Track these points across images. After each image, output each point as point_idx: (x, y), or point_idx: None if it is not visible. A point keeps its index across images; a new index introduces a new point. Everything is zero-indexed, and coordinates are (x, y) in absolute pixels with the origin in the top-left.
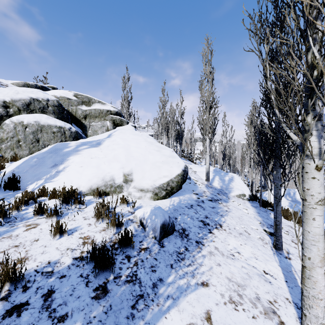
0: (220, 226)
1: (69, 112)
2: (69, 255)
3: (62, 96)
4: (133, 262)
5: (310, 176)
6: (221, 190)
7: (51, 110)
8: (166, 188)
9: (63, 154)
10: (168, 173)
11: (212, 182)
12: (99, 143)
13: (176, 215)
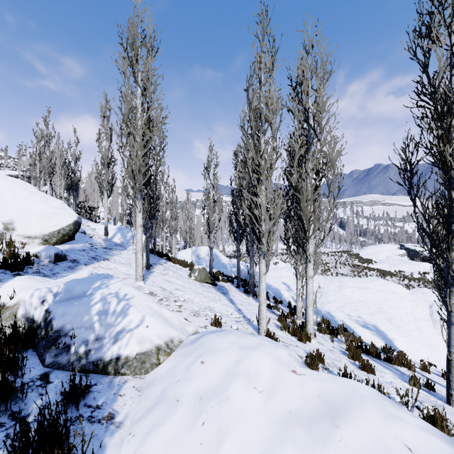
0: (108, 260)
1: None
2: None
3: None
4: (36, 269)
5: (137, 215)
6: (121, 244)
7: None
8: (57, 235)
9: None
10: (60, 223)
11: (112, 238)
12: None
13: (68, 254)
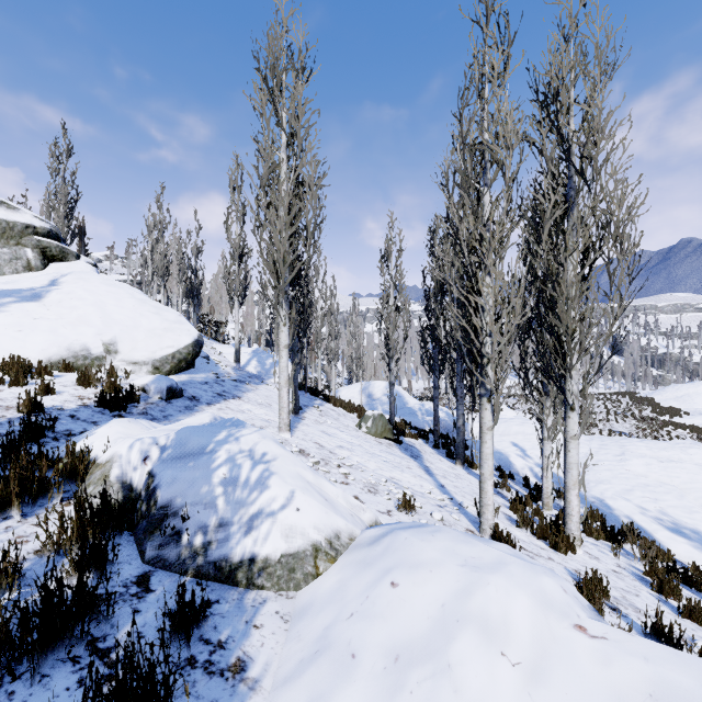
0: (239, 398)
1: None
2: (72, 404)
3: None
4: (142, 408)
5: (281, 331)
6: (257, 376)
7: None
8: (171, 361)
9: None
10: (175, 343)
11: (245, 366)
12: (37, 295)
13: (185, 388)
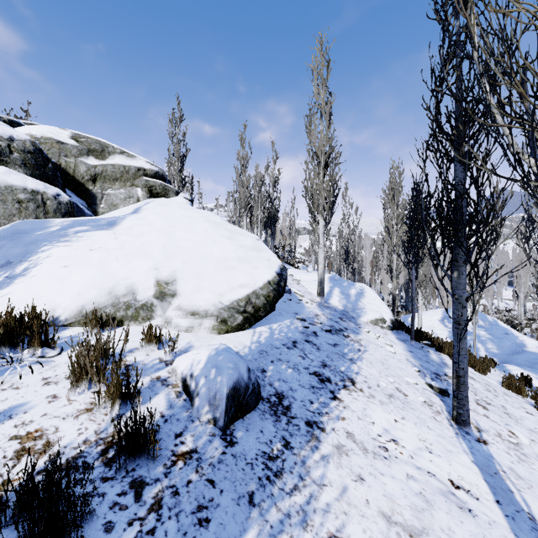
0: (352, 382)
1: (62, 168)
2: None
3: (47, 137)
4: (150, 499)
5: None
6: (345, 313)
7: (18, 159)
8: (244, 308)
9: (29, 242)
10: (249, 279)
11: (328, 299)
12: (112, 222)
13: (264, 364)
